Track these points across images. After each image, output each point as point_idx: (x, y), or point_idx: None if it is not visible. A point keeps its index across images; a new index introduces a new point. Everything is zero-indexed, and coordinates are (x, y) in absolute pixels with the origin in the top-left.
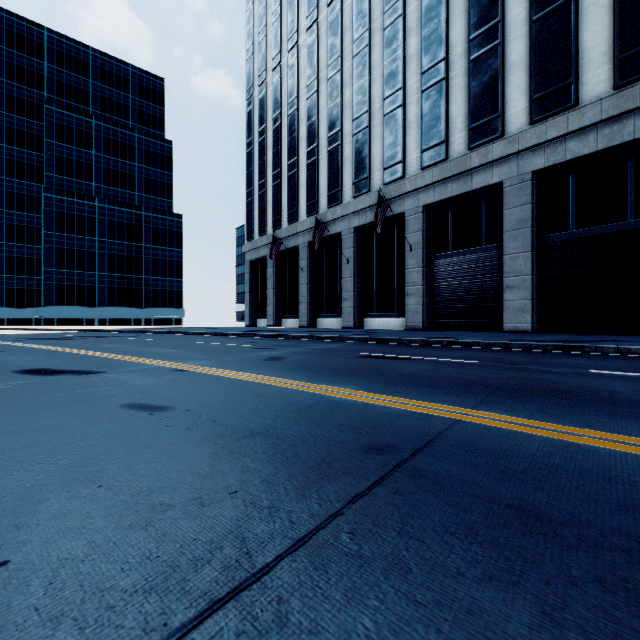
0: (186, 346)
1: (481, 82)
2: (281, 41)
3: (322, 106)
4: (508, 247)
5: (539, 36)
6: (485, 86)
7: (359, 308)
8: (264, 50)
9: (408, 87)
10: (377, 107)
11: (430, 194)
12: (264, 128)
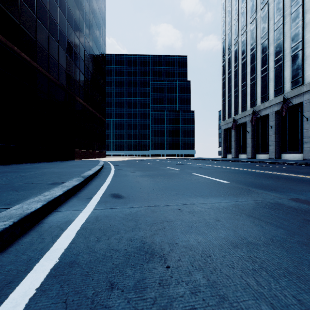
0: (201, 162)
1: None
2: (238, 31)
3: (258, 56)
4: None
5: None
6: None
7: (278, 149)
8: (230, 37)
9: (305, 39)
10: (287, 52)
11: None
12: (230, 71)
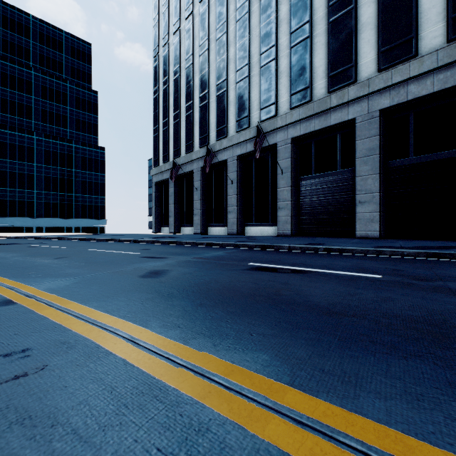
0: (76, 255)
1: (338, 39)
2: (180, 11)
3: (212, 61)
4: (360, 170)
5: (386, 1)
6: (342, 42)
7: (241, 219)
8: (167, 18)
9: (280, 44)
10: (255, 61)
11: (297, 129)
12: (167, 79)
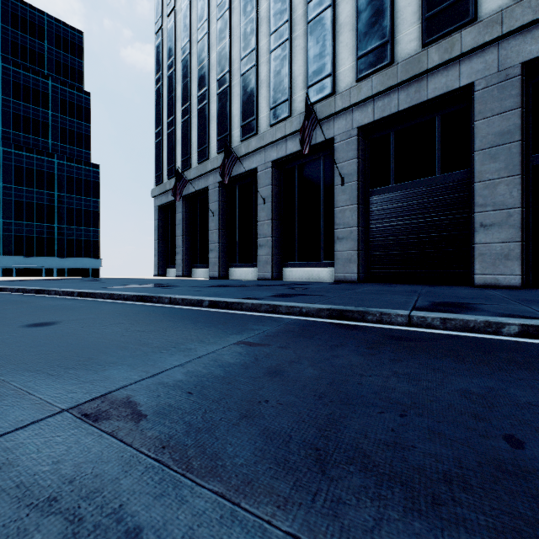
0: None
1: None
2: None
3: (235, 25)
4: (483, 171)
5: None
6: None
7: (277, 256)
8: None
9: None
10: (299, 14)
11: (368, 111)
12: (173, 60)
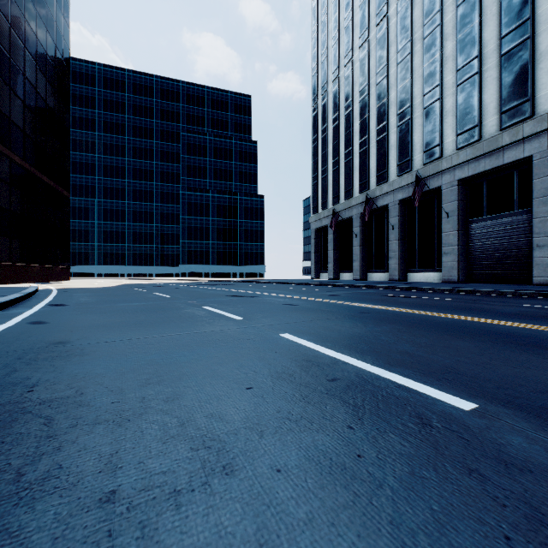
0: (283, 289)
1: (511, 72)
2: (339, 59)
3: (372, 106)
4: (538, 211)
5: None
6: (515, 75)
7: (403, 265)
8: (326, 67)
9: (445, 83)
10: (418, 102)
11: (464, 170)
12: (326, 127)
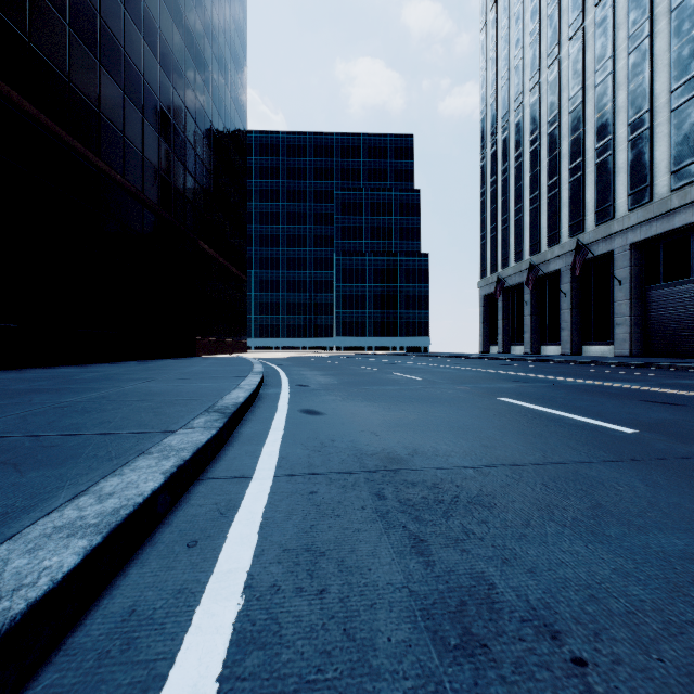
0: (425, 360)
1: (681, 130)
2: (508, 102)
3: (543, 157)
4: None
5: None
6: (684, 133)
7: (576, 337)
8: (494, 111)
9: (617, 137)
10: (590, 156)
11: (636, 233)
12: (494, 179)
